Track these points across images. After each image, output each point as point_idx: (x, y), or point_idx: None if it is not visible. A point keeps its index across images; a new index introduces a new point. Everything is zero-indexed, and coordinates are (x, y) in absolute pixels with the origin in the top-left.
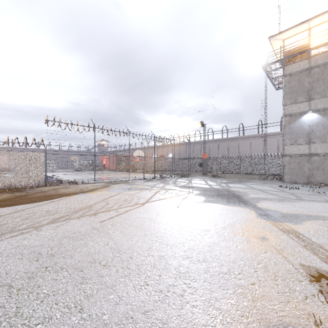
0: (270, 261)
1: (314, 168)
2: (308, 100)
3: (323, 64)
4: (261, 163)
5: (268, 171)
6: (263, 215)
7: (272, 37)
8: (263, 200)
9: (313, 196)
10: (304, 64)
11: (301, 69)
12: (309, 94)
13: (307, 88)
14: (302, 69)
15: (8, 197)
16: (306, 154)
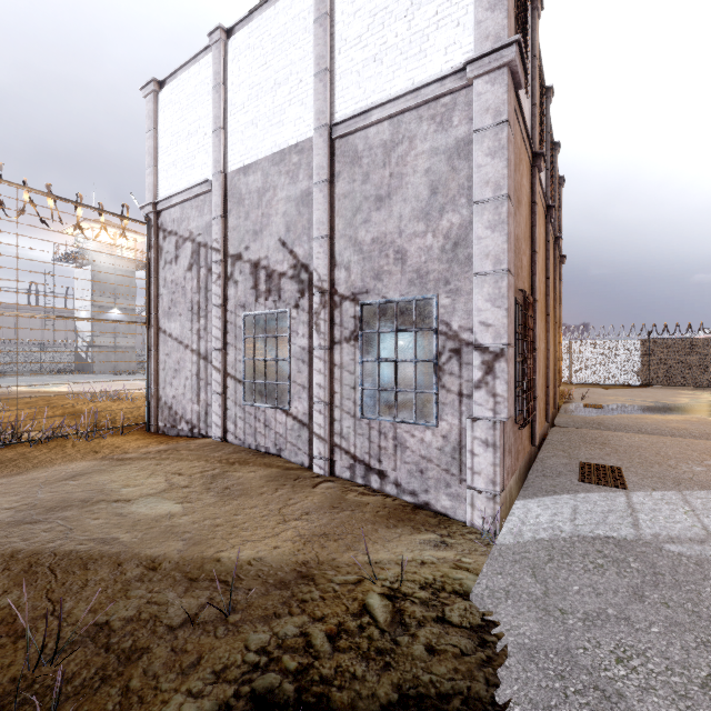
0: None
1: (119, 359)
2: (115, 297)
3: (125, 270)
4: None
5: (1, 368)
6: None
7: (88, 221)
8: None
9: None
10: (112, 263)
11: (109, 266)
12: (116, 292)
13: (114, 286)
14: (110, 266)
15: (47, 394)
16: (113, 346)
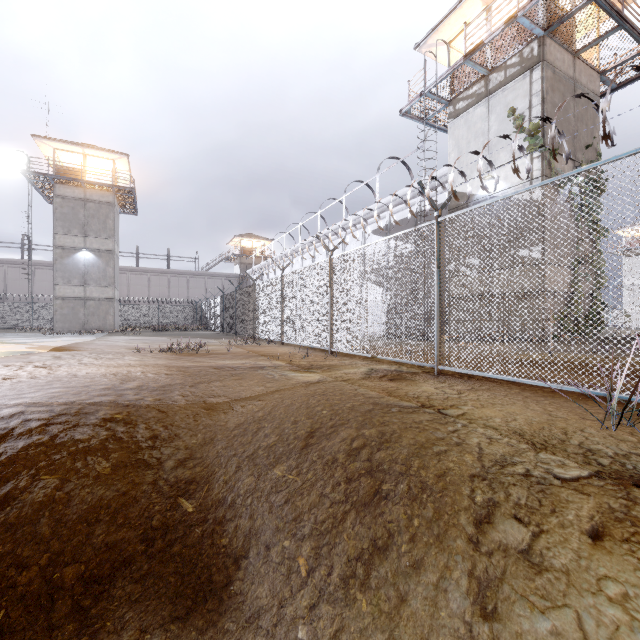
0: (5, 348)
1: (90, 314)
2: (84, 235)
3: (99, 201)
4: (27, 310)
5: (39, 324)
6: (8, 343)
7: (37, 137)
8: (13, 340)
9: (73, 336)
10: (80, 193)
11: (76, 196)
12: (85, 229)
13: (83, 221)
14: (77, 197)
15: None
16: (82, 297)
